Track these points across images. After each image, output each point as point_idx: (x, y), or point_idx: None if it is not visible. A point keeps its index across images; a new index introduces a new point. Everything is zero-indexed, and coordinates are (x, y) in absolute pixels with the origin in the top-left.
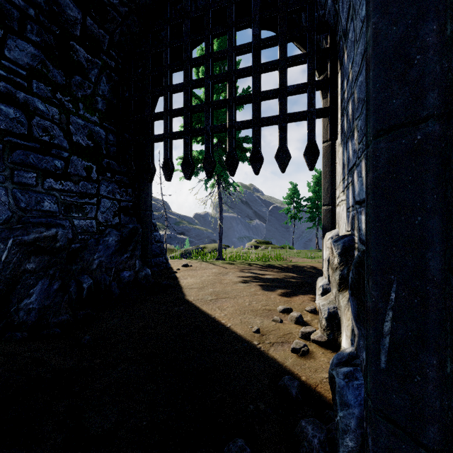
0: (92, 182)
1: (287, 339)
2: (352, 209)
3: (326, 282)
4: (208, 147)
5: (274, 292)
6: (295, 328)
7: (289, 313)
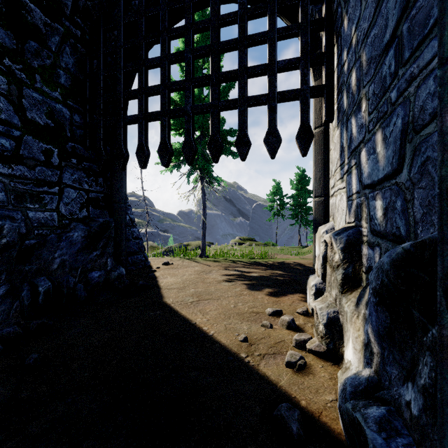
0: (52, 168)
1: (280, 349)
2: (357, 196)
3: (319, 281)
4: (188, 130)
5: (262, 292)
6: (287, 334)
7: (279, 316)
